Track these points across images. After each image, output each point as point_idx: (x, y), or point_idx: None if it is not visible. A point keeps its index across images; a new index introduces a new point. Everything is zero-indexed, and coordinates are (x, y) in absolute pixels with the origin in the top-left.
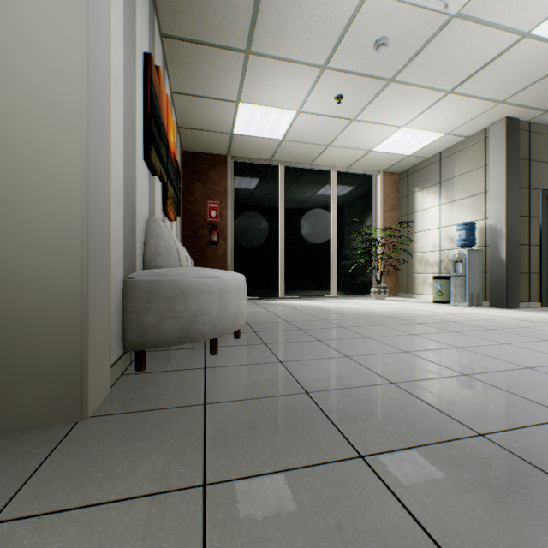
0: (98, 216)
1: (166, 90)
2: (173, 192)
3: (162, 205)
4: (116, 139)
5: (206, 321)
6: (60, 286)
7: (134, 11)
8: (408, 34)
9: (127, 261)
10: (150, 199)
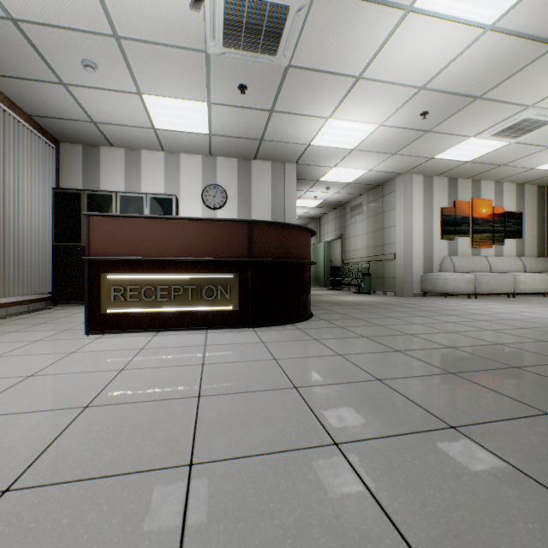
0: (407, 264)
1: (482, 189)
2: (488, 234)
3: (470, 246)
4: (418, 245)
5: (438, 287)
6: (400, 276)
7: (430, 205)
8: None
9: (425, 271)
10: (449, 249)
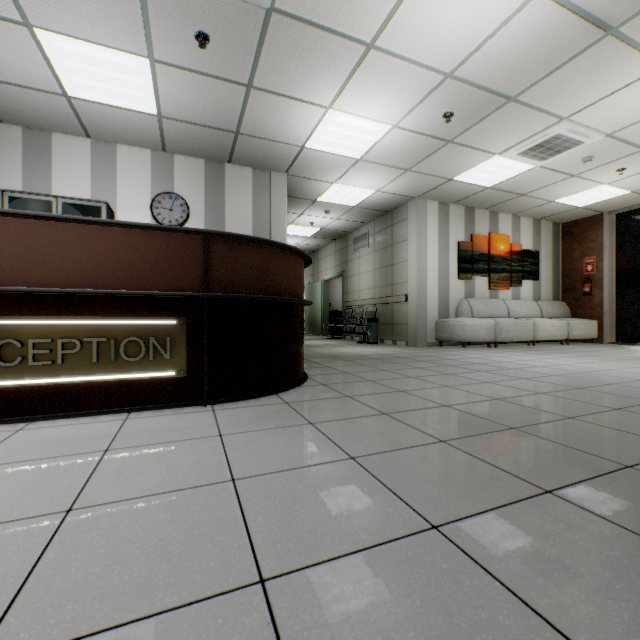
0: (420, 308)
1: (499, 222)
2: (506, 274)
3: (488, 287)
4: (433, 285)
5: (455, 335)
6: (413, 322)
7: (446, 238)
8: (597, 149)
9: (440, 316)
10: (466, 291)
